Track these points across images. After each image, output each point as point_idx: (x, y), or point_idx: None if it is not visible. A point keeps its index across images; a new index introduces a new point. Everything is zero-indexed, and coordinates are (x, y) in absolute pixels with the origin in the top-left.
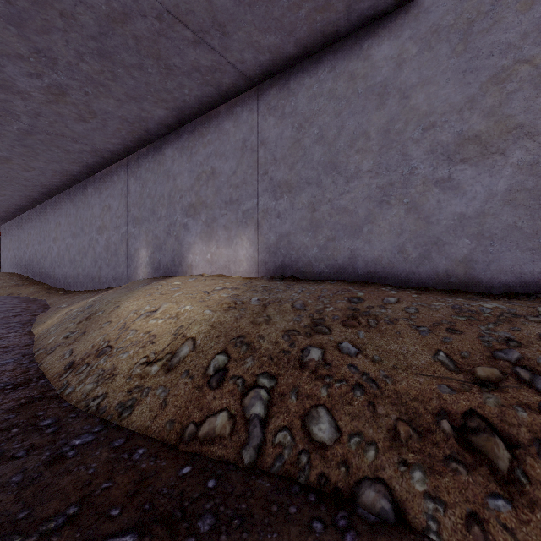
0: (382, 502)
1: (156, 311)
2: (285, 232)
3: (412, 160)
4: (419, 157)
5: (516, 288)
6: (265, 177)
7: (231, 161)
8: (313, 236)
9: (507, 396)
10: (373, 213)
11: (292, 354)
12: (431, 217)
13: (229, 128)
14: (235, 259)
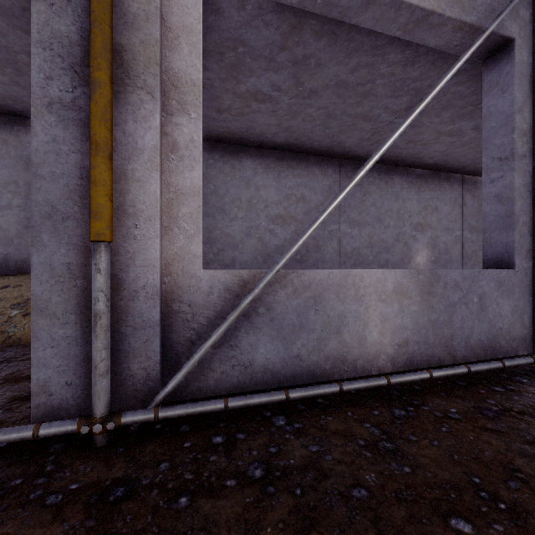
0: None
1: None
2: None
3: (260, 218)
4: (263, 218)
5: None
6: None
7: None
8: (210, 247)
9: None
10: (244, 239)
11: None
12: (267, 245)
13: None
14: None
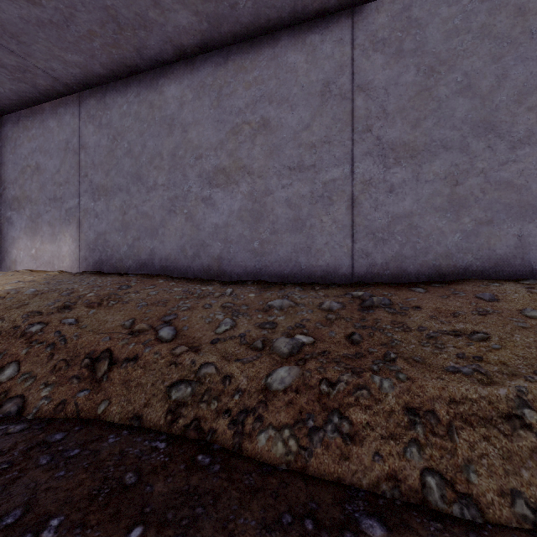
0: (13, 407)
1: None
2: (102, 231)
3: (189, 180)
4: (193, 179)
5: (243, 277)
6: (86, 179)
7: (55, 159)
8: (124, 235)
9: (137, 339)
10: (165, 219)
11: (21, 328)
12: (200, 225)
13: (53, 127)
14: (59, 254)
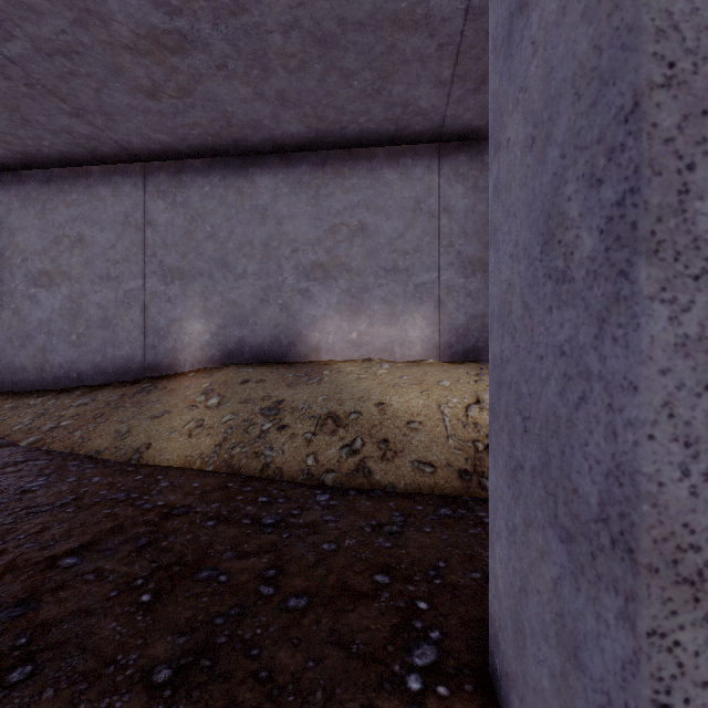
0: None
1: (483, 402)
2: (478, 313)
3: None
4: None
5: None
6: (451, 249)
7: (395, 220)
8: None
9: None
10: None
11: None
12: None
13: (392, 180)
14: (403, 340)
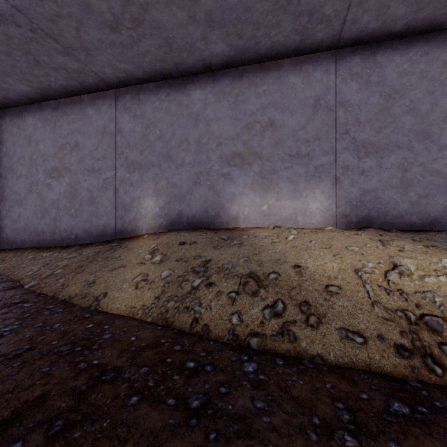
0: None
1: (402, 267)
2: (371, 187)
3: None
4: None
5: None
6: (346, 136)
7: (298, 115)
8: (404, 192)
9: None
10: None
11: None
12: None
13: (296, 83)
14: (304, 211)
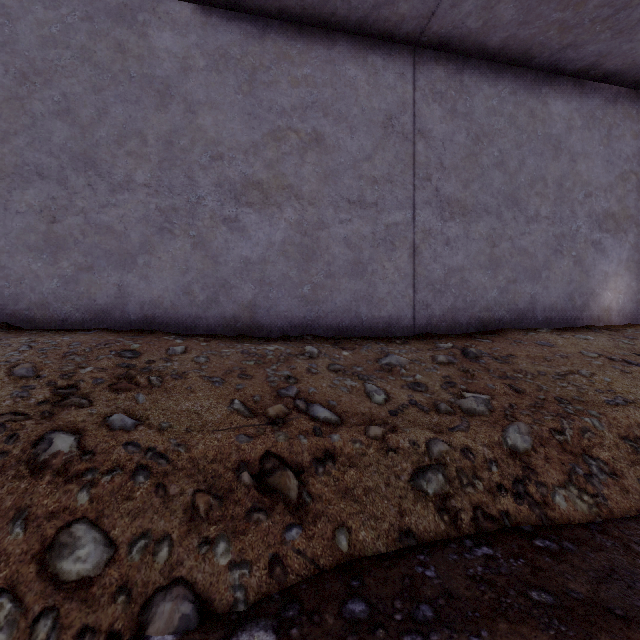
0: (182, 608)
1: None
2: None
3: (199, 187)
4: (207, 187)
5: (288, 332)
6: None
7: None
8: (51, 260)
9: (293, 429)
10: (151, 241)
11: (13, 455)
12: (219, 257)
13: None
14: None
